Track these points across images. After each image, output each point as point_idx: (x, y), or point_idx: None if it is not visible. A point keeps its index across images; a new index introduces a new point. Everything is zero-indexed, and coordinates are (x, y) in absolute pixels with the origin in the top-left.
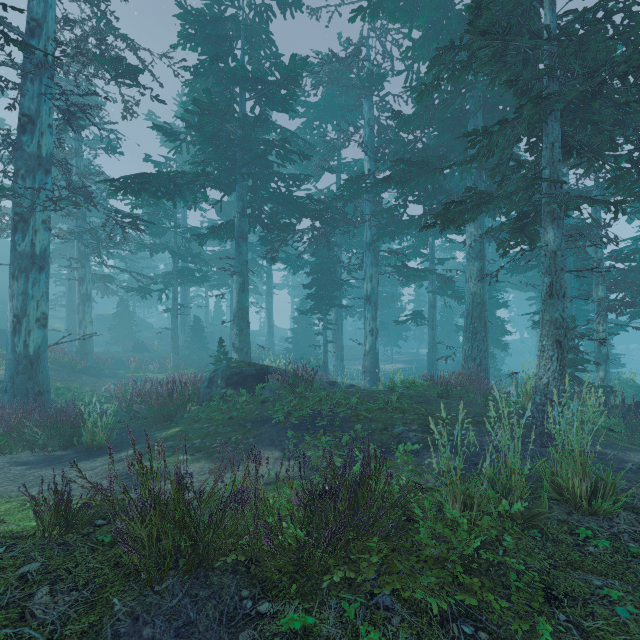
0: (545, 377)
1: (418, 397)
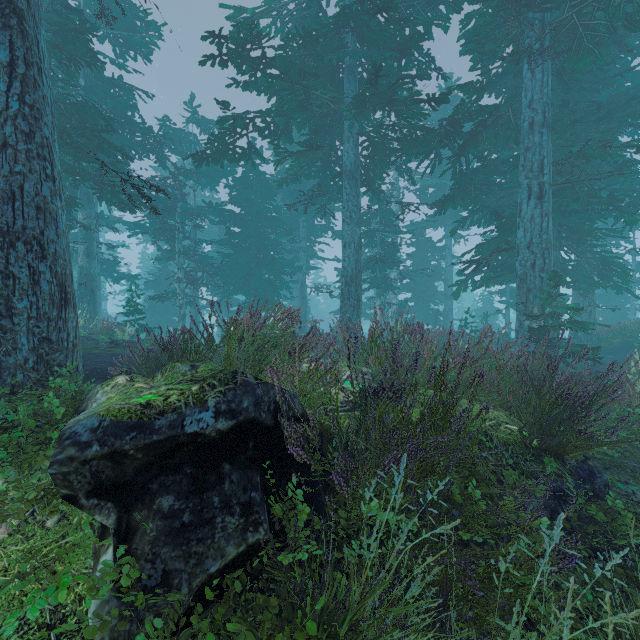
0: None
1: None
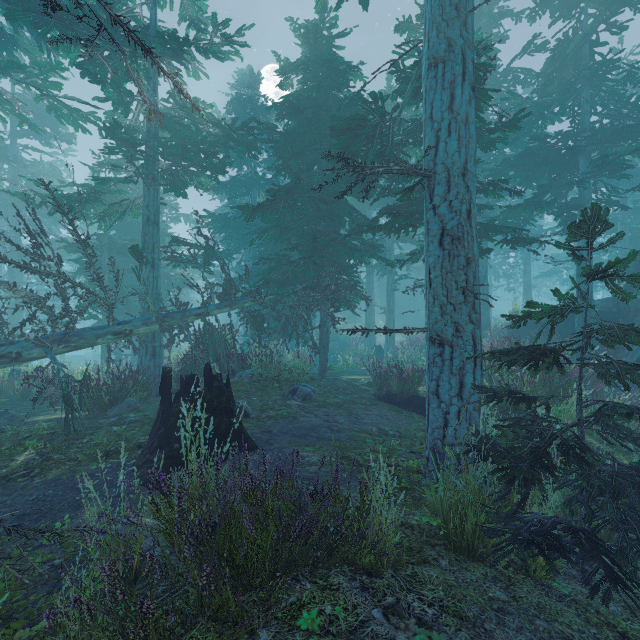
0: None
1: None
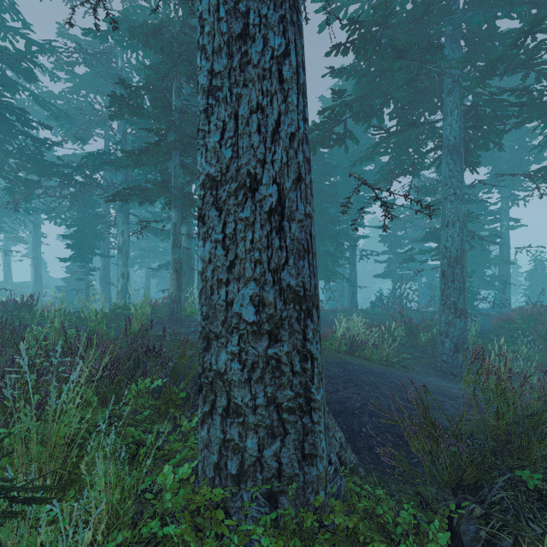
0: (171, 289)
1: (125, 313)
